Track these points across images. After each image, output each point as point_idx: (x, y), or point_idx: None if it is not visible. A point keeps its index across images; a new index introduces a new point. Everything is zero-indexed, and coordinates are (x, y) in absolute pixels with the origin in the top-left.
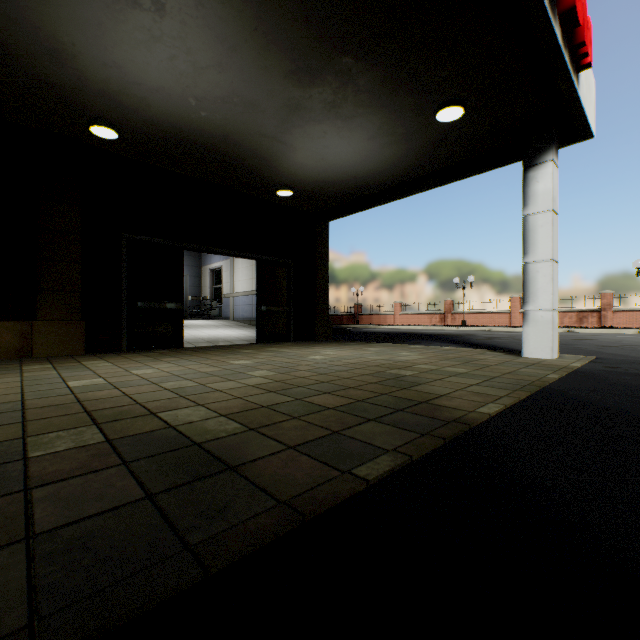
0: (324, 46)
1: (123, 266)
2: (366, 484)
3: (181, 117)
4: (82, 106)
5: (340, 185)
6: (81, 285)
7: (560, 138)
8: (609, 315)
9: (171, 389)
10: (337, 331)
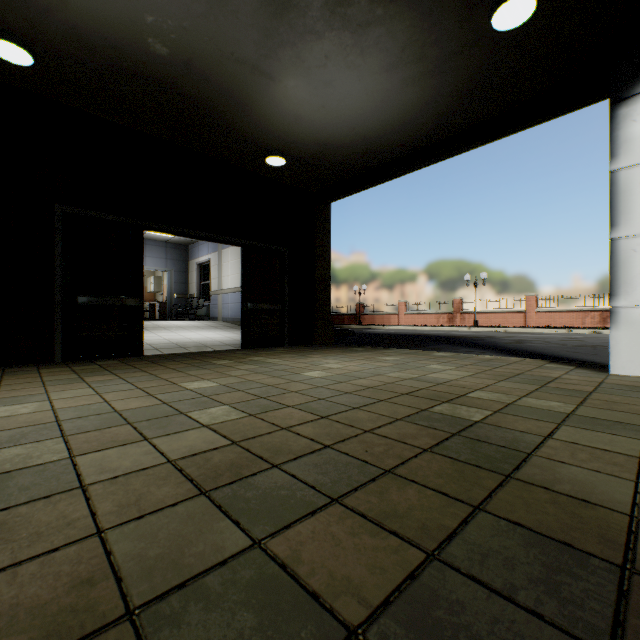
0: None
1: (56, 248)
2: None
3: (117, 25)
4: None
5: (345, 150)
6: None
7: None
8: None
9: None
10: (339, 333)
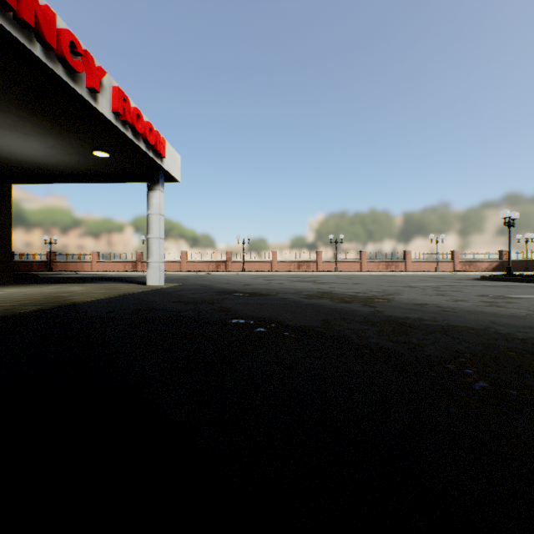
0: (5, 103)
1: None
2: (21, 313)
3: None
4: None
5: (23, 163)
6: None
7: (167, 178)
8: (230, 264)
9: None
10: (23, 277)
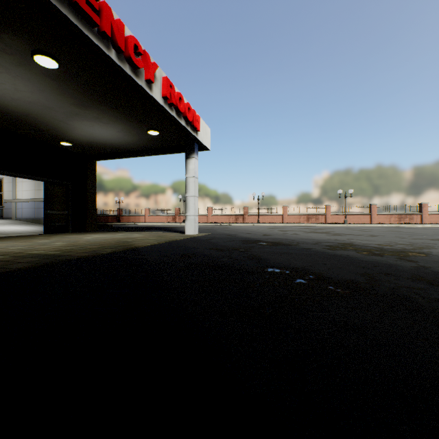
0: (93, 101)
1: None
2: (102, 254)
3: None
4: None
5: (103, 145)
6: None
7: (200, 148)
8: (247, 217)
9: (16, 249)
10: (103, 226)
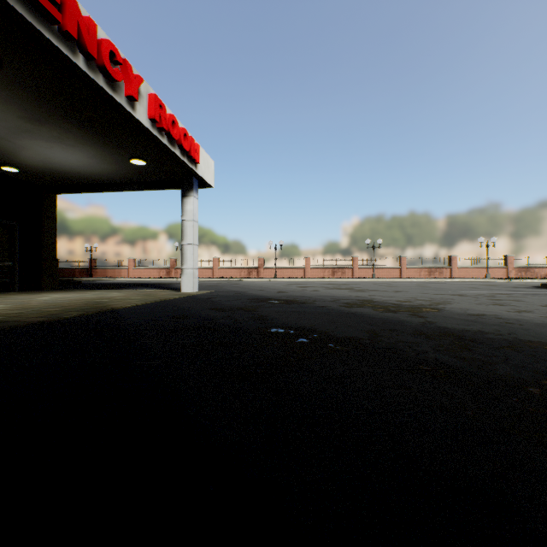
0: (51, 116)
1: None
2: (65, 318)
3: None
4: None
5: (67, 174)
6: None
7: (201, 184)
8: (262, 271)
9: None
10: (67, 283)
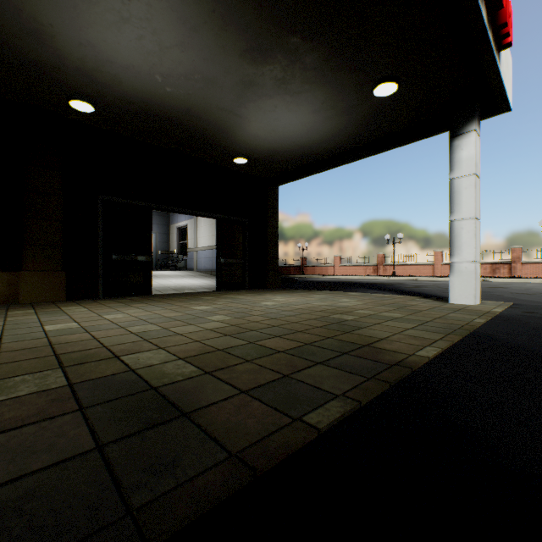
0: (275, 27)
1: (99, 224)
2: (317, 433)
3: (149, 92)
4: (62, 82)
5: (288, 154)
6: (62, 240)
7: (481, 111)
8: (518, 267)
9: (136, 333)
10: (286, 280)
